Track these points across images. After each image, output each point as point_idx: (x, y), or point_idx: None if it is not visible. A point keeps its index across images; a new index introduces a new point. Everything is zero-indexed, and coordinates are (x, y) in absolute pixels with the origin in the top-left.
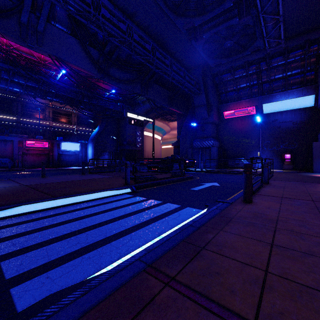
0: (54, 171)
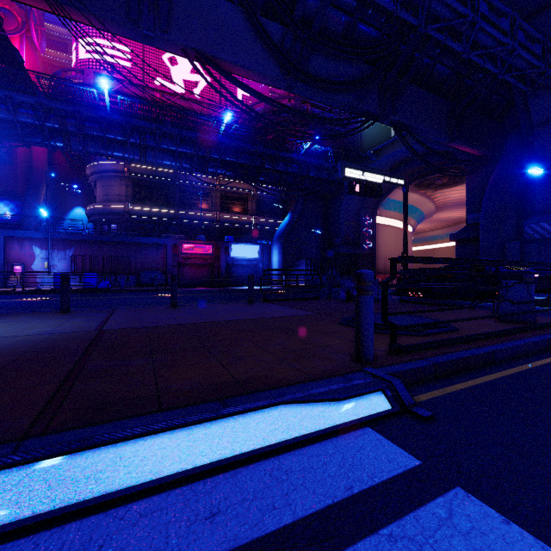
0: (214, 293)
